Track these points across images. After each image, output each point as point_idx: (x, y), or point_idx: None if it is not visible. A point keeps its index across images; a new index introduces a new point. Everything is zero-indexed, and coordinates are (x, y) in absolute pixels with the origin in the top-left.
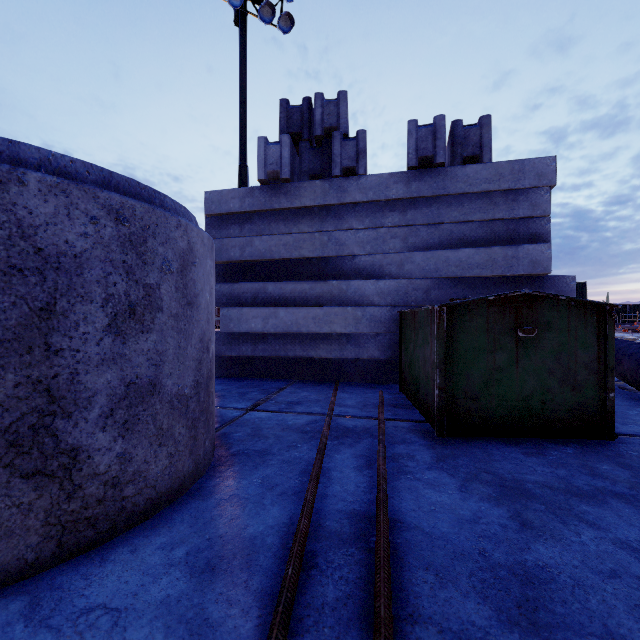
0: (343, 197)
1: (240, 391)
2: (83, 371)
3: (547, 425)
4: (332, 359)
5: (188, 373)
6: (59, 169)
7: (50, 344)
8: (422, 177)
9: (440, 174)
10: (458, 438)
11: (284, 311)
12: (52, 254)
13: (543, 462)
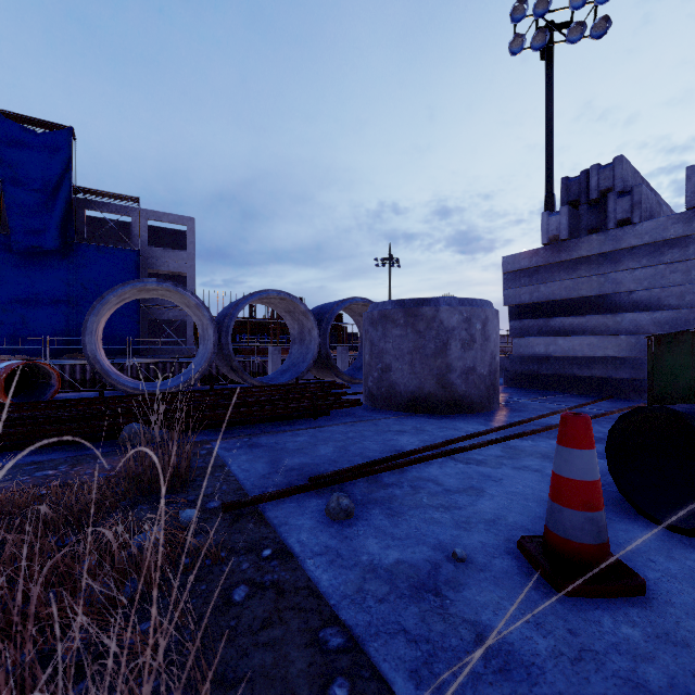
0: (618, 244)
1: (524, 394)
2: (454, 361)
3: None
4: (608, 378)
5: (485, 366)
6: (448, 302)
7: (447, 352)
8: None
9: None
10: None
11: (562, 340)
12: (447, 328)
13: None
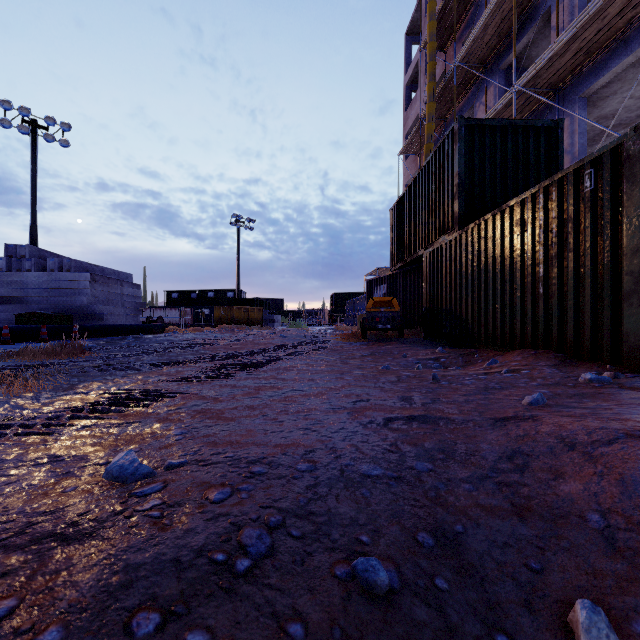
0: (28, 278)
1: None
2: None
3: None
4: None
5: None
6: None
7: None
8: (53, 274)
9: (59, 274)
10: None
11: (4, 314)
12: None
13: None
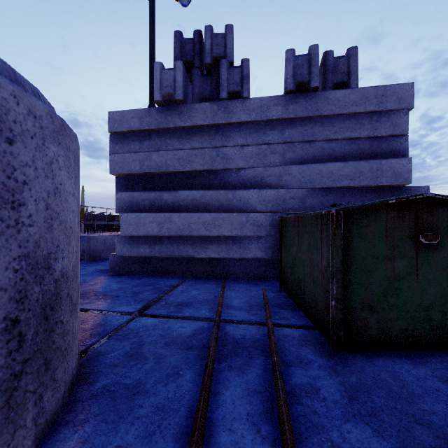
0: (229, 117)
1: (135, 290)
2: None
3: (447, 337)
4: (220, 258)
5: None
6: None
7: None
8: (298, 100)
9: (314, 97)
10: (356, 353)
11: (177, 216)
12: None
13: None
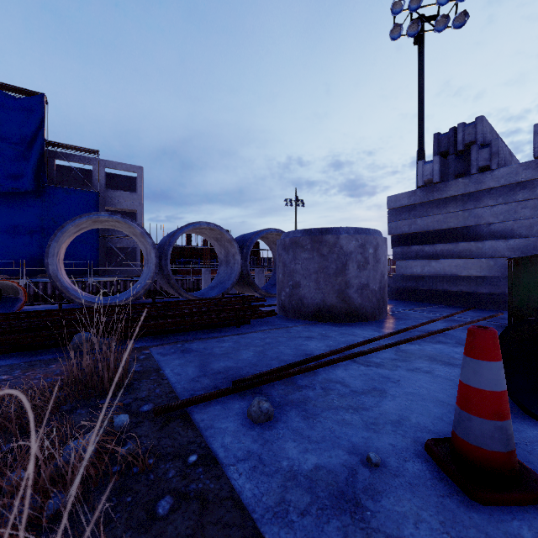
0: (479, 186)
1: (405, 305)
2: (351, 279)
3: None
4: (471, 293)
5: (377, 283)
6: (346, 231)
7: (345, 272)
8: None
9: None
10: None
11: (435, 262)
12: (346, 252)
13: None
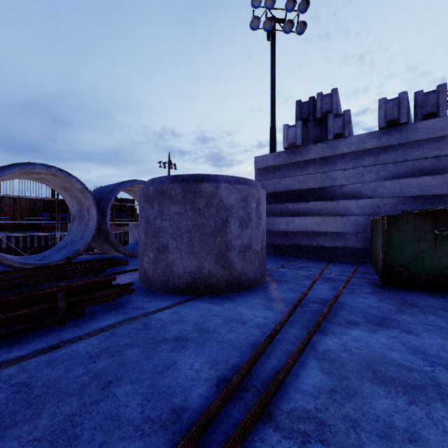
0: (334, 151)
1: (274, 260)
2: (233, 239)
3: None
4: (327, 247)
5: (259, 243)
6: (226, 180)
7: (226, 231)
8: (390, 133)
9: (404, 129)
10: (394, 287)
11: (298, 219)
12: (226, 205)
13: (440, 300)
